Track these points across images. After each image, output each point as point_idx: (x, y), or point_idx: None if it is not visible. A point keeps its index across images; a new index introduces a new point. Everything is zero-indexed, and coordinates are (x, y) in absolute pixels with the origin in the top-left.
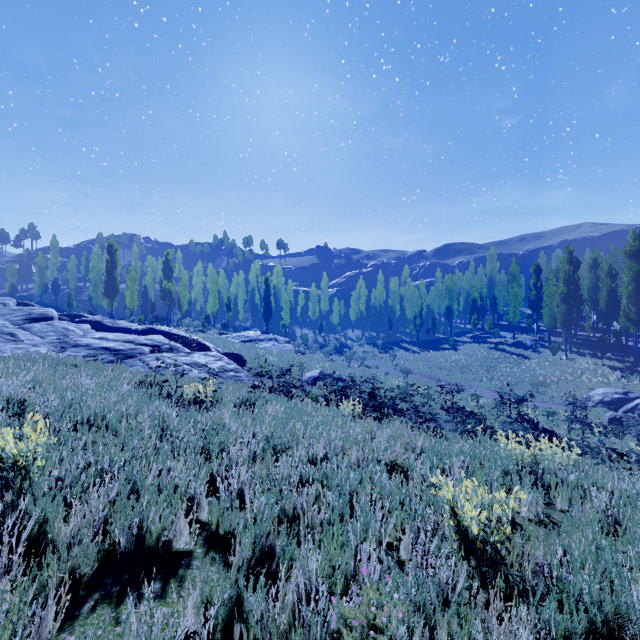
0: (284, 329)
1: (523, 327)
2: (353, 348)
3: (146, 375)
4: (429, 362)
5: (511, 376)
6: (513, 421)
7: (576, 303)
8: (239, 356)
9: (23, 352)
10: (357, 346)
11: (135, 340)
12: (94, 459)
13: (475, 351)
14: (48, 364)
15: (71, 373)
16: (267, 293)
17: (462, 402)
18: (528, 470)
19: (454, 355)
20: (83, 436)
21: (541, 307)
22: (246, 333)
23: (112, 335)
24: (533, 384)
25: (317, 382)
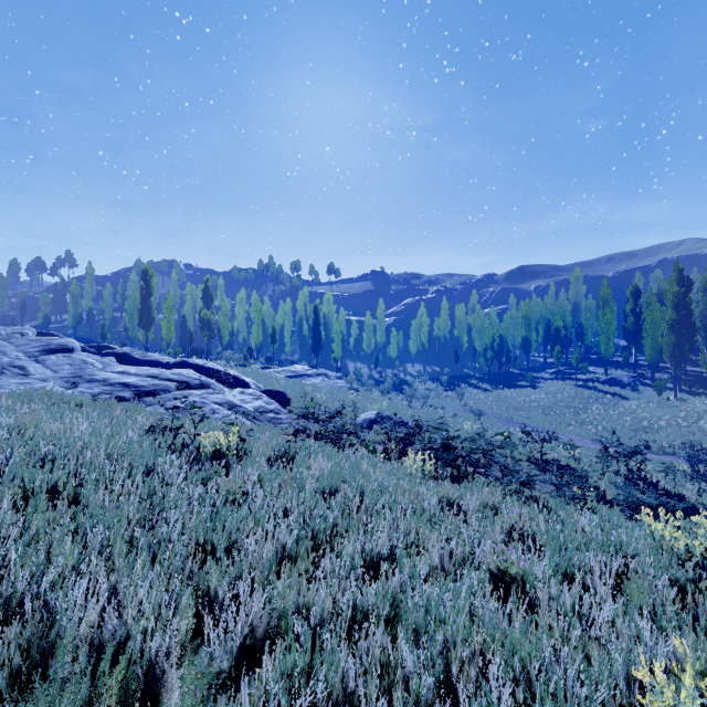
0: (335, 363)
1: (617, 361)
2: (413, 385)
3: (161, 418)
4: (504, 402)
5: (606, 420)
6: (624, 479)
7: (687, 332)
8: (282, 394)
9: (26, 388)
10: (418, 383)
11: (160, 375)
12: (7, 572)
13: (559, 389)
14: (45, 403)
15: (67, 415)
16: (316, 323)
17: (553, 453)
18: (698, 573)
19: (534, 394)
20: (27, 517)
21: (640, 337)
22: (292, 367)
23: (135, 369)
24: (636, 430)
25: (373, 426)
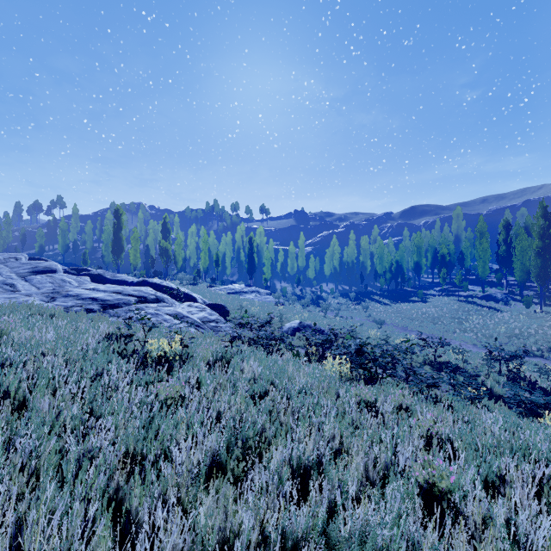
0: (266, 282)
1: (491, 281)
2: (328, 300)
3: (119, 327)
4: (400, 313)
5: (484, 328)
6: (506, 379)
7: (550, 257)
8: (223, 307)
9: (12, 302)
10: (331, 298)
11: (123, 291)
12: None
13: (445, 303)
14: (22, 314)
15: (38, 324)
16: (251, 251)
17: (445, 356)
18: None
19: (424, 307)
20: None
21: (511, 262)
22: (232, 286)
23: (103, 286)
24: (509, 337)
25: (296, 333)
